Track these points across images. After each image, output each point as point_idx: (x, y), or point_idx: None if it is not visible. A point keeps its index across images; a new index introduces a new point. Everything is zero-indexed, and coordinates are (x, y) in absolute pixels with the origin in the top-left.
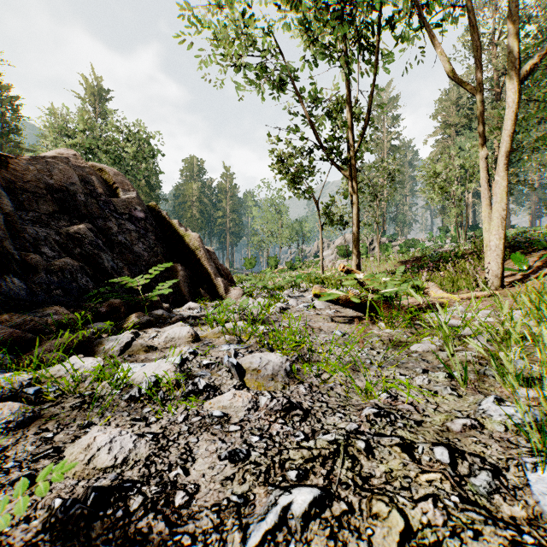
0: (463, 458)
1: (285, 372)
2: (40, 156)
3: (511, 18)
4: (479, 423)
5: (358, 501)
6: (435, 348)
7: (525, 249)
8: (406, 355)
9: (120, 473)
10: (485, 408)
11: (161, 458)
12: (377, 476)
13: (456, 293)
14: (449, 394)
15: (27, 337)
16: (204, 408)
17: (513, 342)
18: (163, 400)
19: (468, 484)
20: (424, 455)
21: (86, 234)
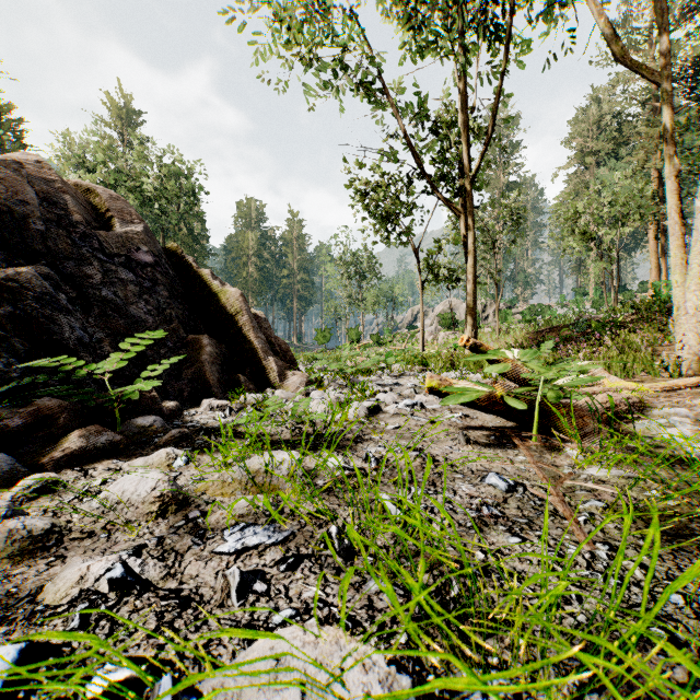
0: None
1: None
2: None
3: None
4: None
5: None
6: None
7: None
8: None
9: None
10: None
11: None
12: None
13: (633, 380)
14: None
15: None
16: None
17: None
18: None
19: None
20: None
21: (35, 283)
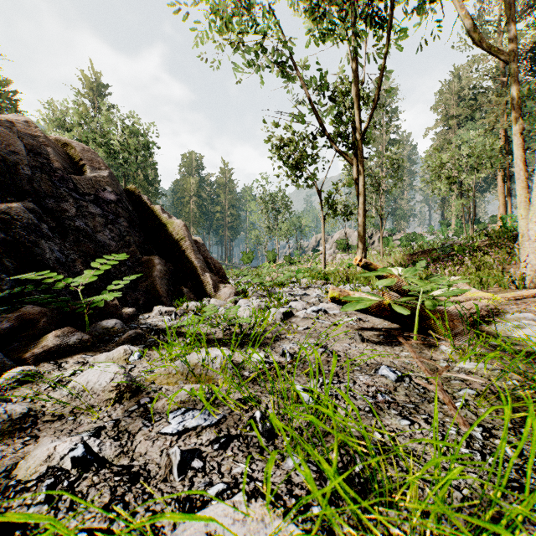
0: None
1: None
2: None
3: None
4: None
5: None
6: None
7: None
8: None
9: None
10: None
11: None
12: None
13: (487, 291)
14: None
15: None
16: None
17: None
18: None
19: None
20: None
21: (23, 215)
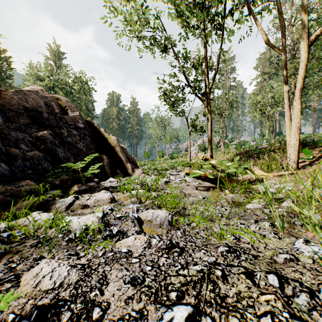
0: (288, 283)
1: (168, 222)
2: (20, 90)
3: (303, 8)
4: (295, 257)
5: (219, 316)
6: (261, 206)
7: (310, 146)
8: (243, 211)
9: (57, 294)
10: (297, 247)
11: (85, 282)
12: (230, 296)
13: (270, 172)
14: (273, 237)
15: (8, 199)
16: (116, 246)
17: (313, 203)
18: (90, 241)
19: (294, 303)
20: (261, 281)
21: (48, 137)
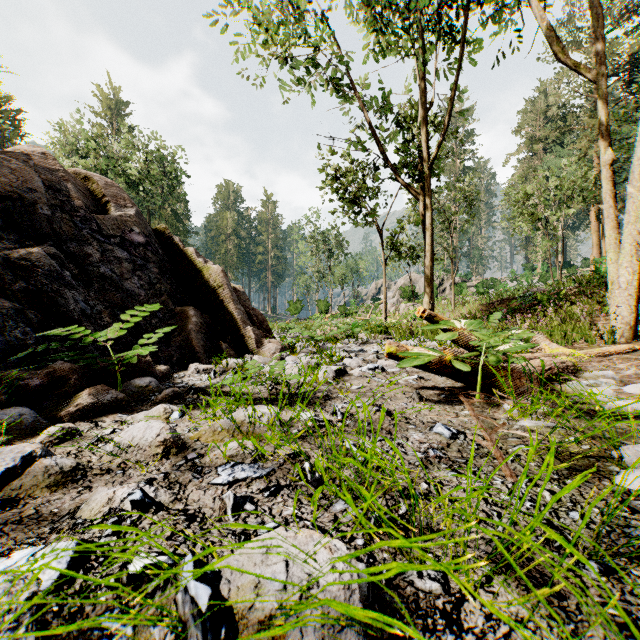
0: None
1: (359, 627)
2: None
3: None
4: None
5: None
6: None
7: None
8: (625, 508)
9: None
10: None
11: None
12: None
13: (572, 347)
14: None
15: None
16: None
17: None
18: None
19: None
20: None
21: (44, 262)
